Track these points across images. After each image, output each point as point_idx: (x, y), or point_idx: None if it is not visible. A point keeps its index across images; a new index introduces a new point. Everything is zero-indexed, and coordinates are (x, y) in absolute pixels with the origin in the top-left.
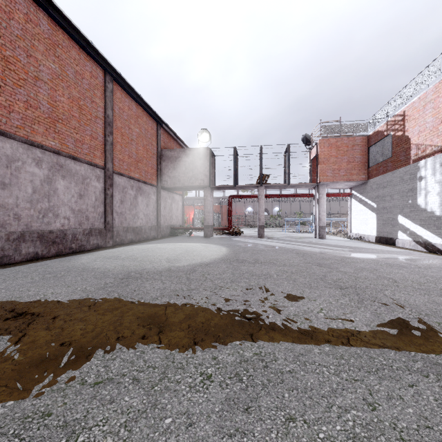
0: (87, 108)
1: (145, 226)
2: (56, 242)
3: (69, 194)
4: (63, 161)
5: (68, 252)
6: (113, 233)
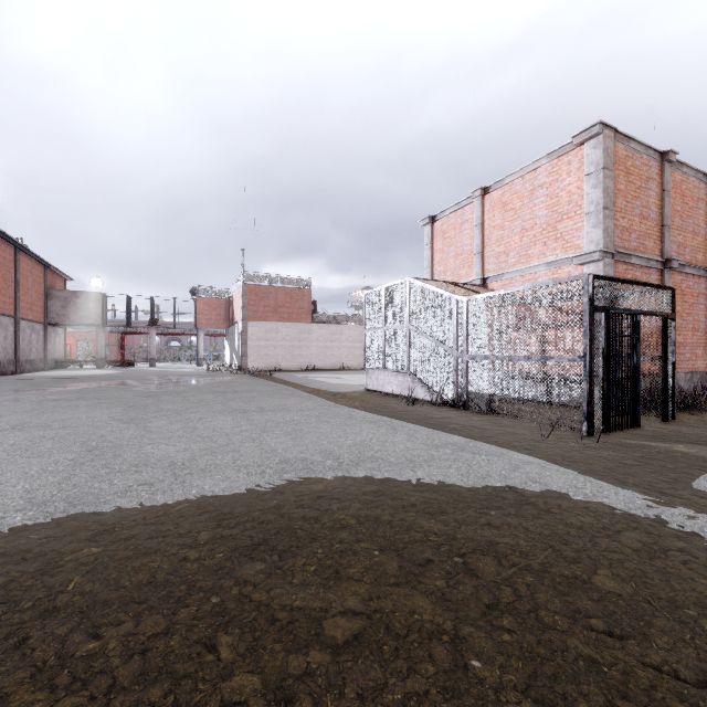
0: (8, 279)
1: (37, 359)
2: None
3: (1, 338)
4: None
5: (2, 374)
6: (20, 363)
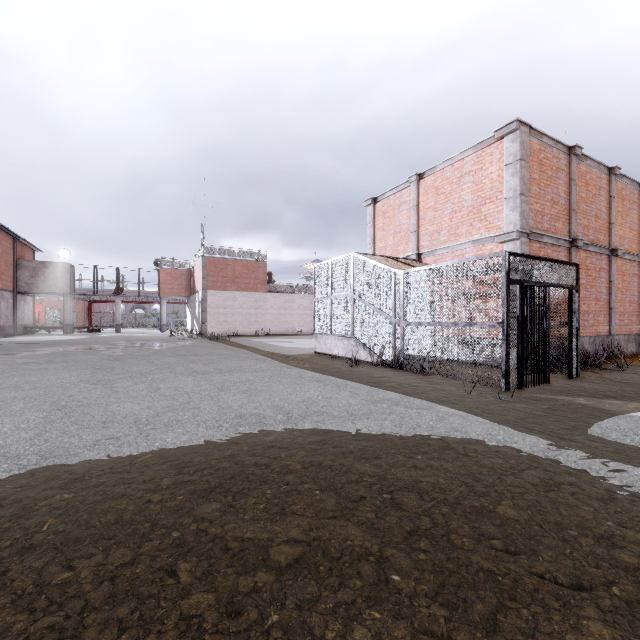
0: None
1: (6, 325)
2: None
3: None
4: None
5: None
6: None
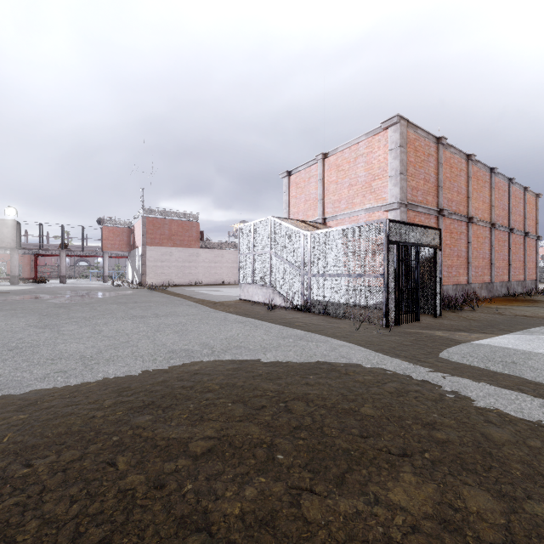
0: None
1: None
2: None
3: None
4: None
5: None
6: None
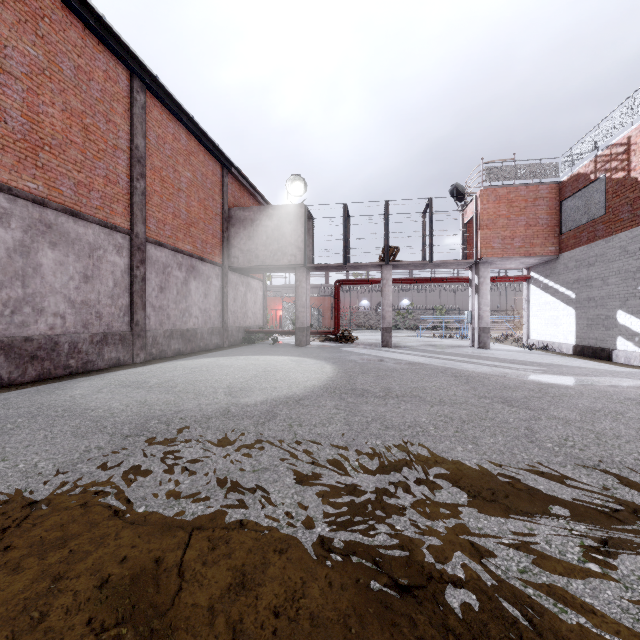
0: (98, 131)
1: (202, 328)
2: (38, 357)
3: (64, 274)
4: (53, 217)
5: (61, 373)
6: (146, 339)
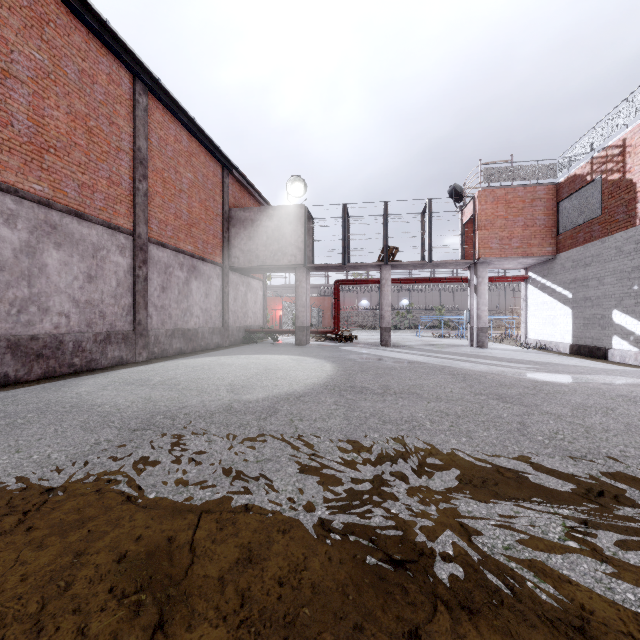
0: (102, 134)
1: (203, 327)
2: (43, 356)
3: (69, 274)
4: (58, 218)
5: (66, 372)
6: (149, 339)
